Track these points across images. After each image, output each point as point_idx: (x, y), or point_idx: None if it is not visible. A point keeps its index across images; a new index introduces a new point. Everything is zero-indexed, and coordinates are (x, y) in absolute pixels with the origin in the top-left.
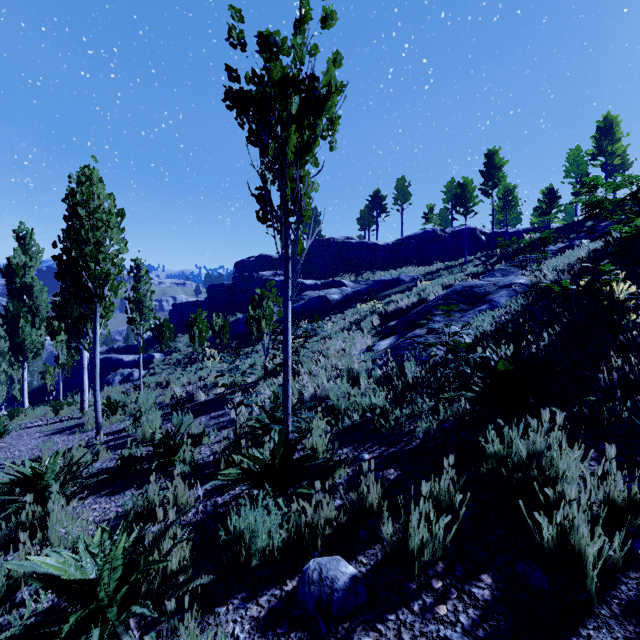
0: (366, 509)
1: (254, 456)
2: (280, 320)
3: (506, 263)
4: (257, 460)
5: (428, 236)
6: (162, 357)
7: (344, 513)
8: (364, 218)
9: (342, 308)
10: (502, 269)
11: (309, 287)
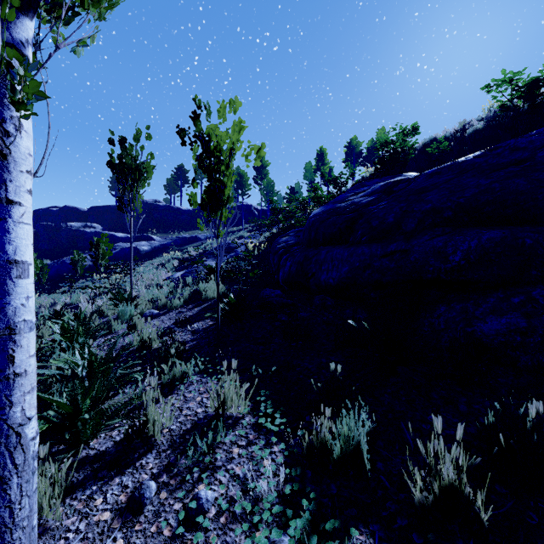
0: (163, 304)
1: (122, 295)
2: (94, 266)
3: (257, 231)
4: (122, 298)
5: None
6: None
7: (156, 310)
8: (170, 185)
9: (151, 257)
10: (253, 235)
11: (120, 239)
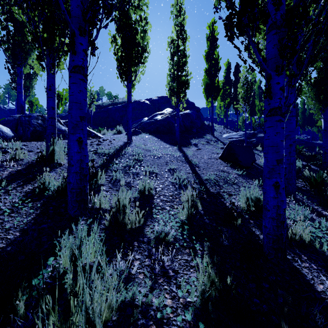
0: None
1: None
2: None
3: None
4: None
5: None
6: None
7: None
8: None
9: None
10: None
11: None
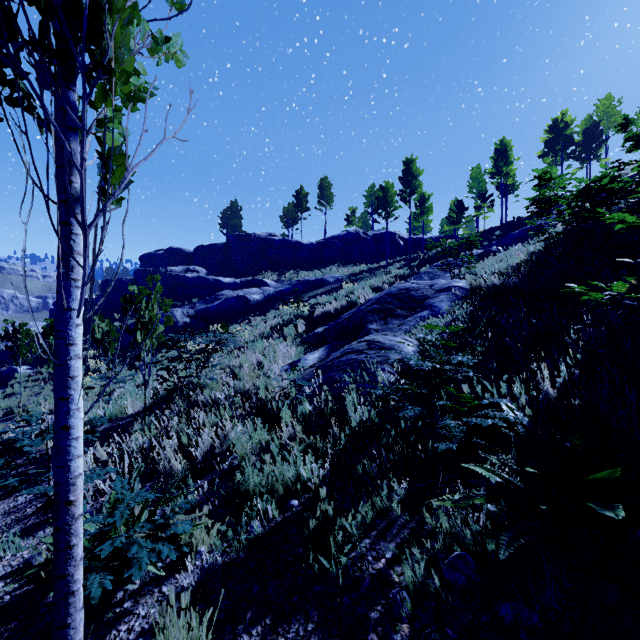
0: None
1: None
2: (191, 323)
3: (431, 266)
4: None
5: (351, 238)
6: (29, 371)
7: None
8: (287, 216)
9: (263, 309)
10: (429, 272)
11: (227, 286)
